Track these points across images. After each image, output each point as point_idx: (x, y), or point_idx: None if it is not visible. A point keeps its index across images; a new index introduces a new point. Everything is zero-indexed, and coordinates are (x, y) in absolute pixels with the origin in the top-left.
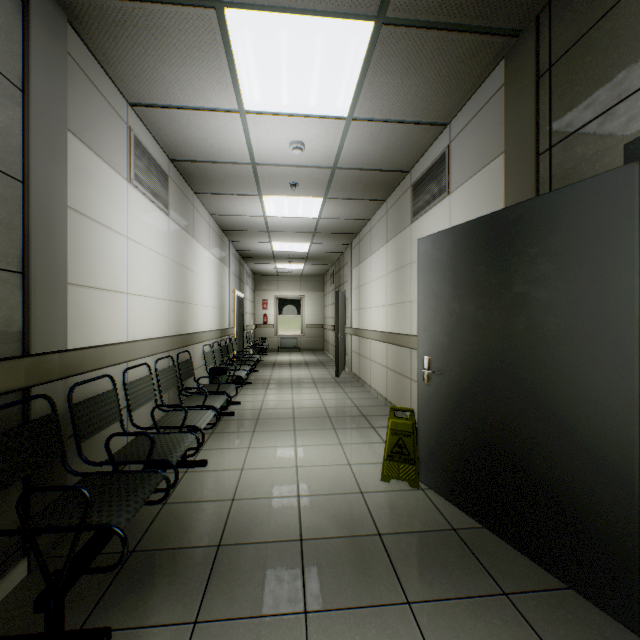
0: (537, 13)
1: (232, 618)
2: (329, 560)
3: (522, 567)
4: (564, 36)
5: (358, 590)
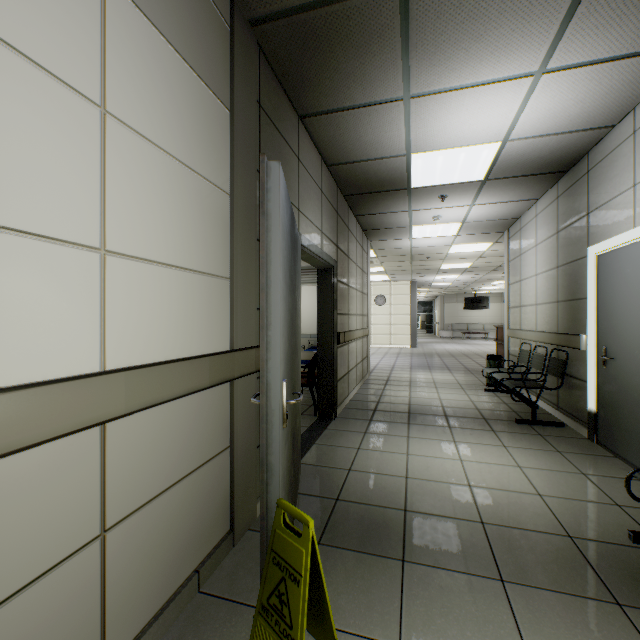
0: (260, 43)
1: (540, 531)
2: (465, 549)
3: (305, 505)
4: (266, 100)
5: (440, 523)
